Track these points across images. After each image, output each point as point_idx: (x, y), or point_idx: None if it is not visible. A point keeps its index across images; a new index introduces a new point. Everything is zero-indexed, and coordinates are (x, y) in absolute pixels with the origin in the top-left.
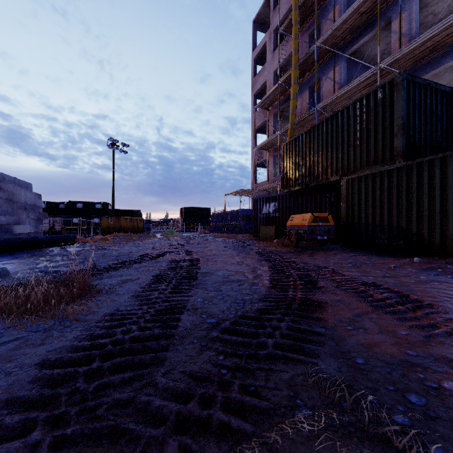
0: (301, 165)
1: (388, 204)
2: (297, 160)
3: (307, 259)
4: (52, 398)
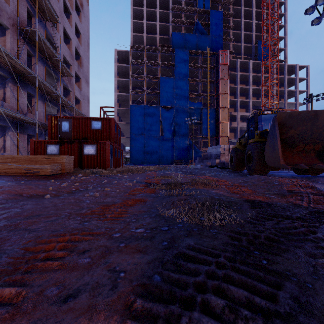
0: None
1: None
2: None
3: None
4: None
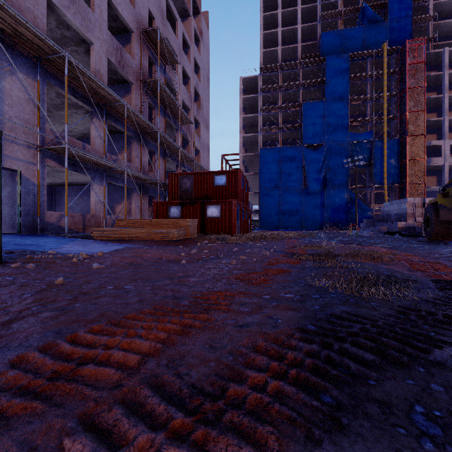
0: None
1: None
2: None
3: None
4: None
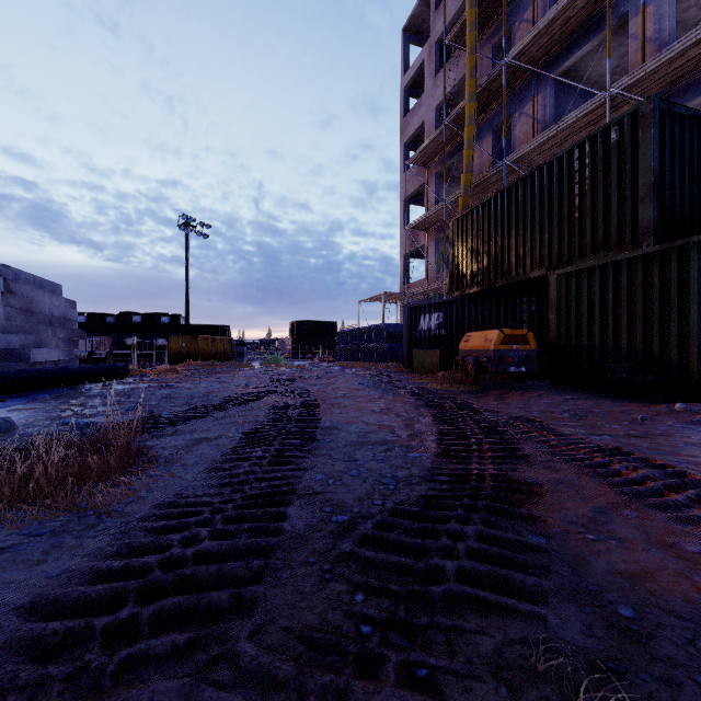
0: (482, 253)
1: (629, 315)
2: (475, 245)
3: (494, 404)
4: (35, 687)
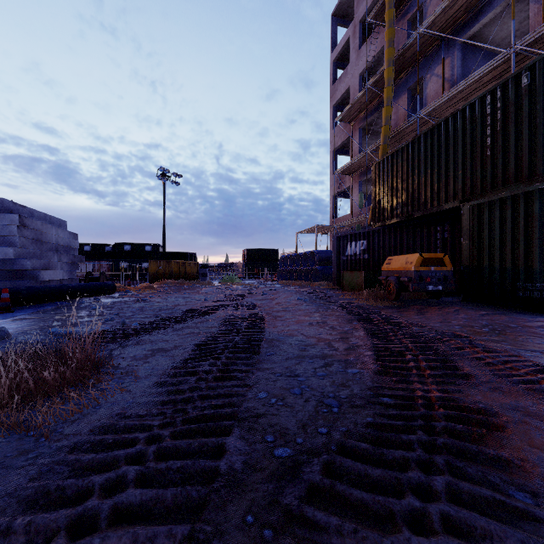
0: (401, 190)
1: (540, 240)
2: (395, 183)
3: (416, 318)
4: None
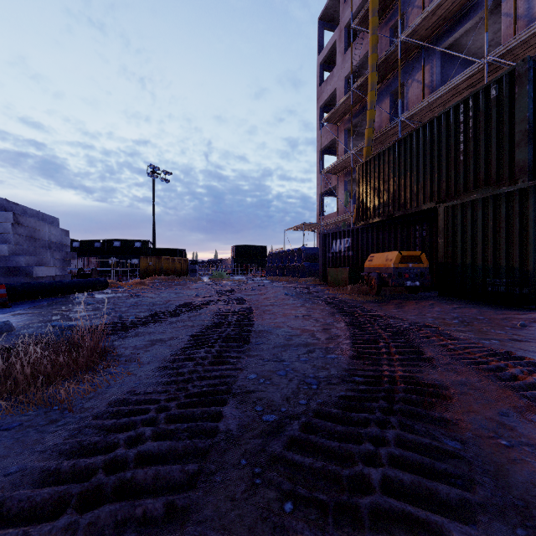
0: (383, 191)
1: (507, 239)
2: (377, 184)
3: (394, 311)
4: None
